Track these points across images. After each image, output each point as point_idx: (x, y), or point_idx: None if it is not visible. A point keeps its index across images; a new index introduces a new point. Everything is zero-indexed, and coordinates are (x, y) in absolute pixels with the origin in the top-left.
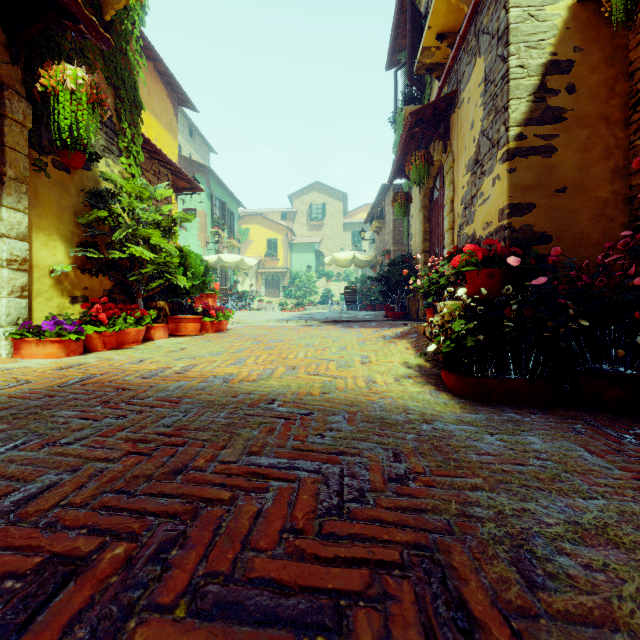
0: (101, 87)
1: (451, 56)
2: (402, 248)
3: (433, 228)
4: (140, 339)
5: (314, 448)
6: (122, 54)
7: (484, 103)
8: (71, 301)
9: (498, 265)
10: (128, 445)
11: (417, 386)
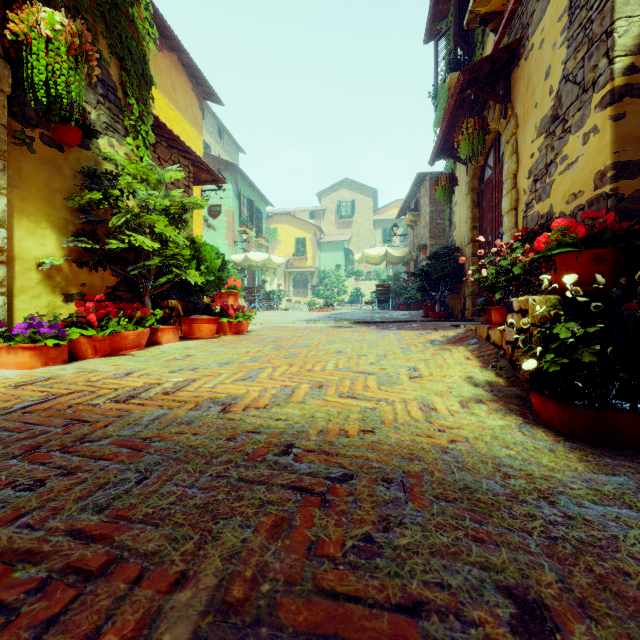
0: (85, 35)
1: None
2: (440, 242)
3: (484, 213)
4: (142, 343)
5: (359, 587)
6: (129, 21)
7: (568, 39)
8: (65, 299)
9: (609, 244)
10: None
11: (496, 416)
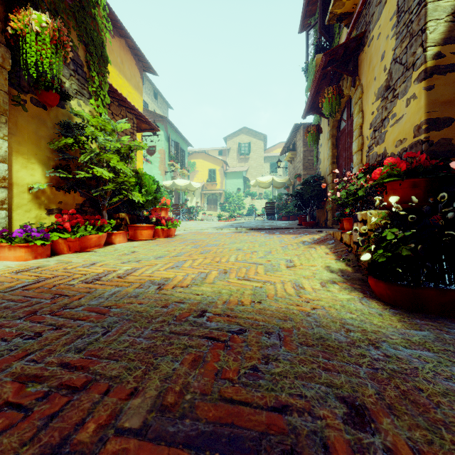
0: (63, 30)
1: (360, 2)
2: (310, 172)
3: (340, 153)
4: (101, 243)
5: (248, 397)
6: (91, 18)
7: (396, 33)
8: (47, 213)
9: (422, 175)
10: (13, 387)
11: (344, 292)
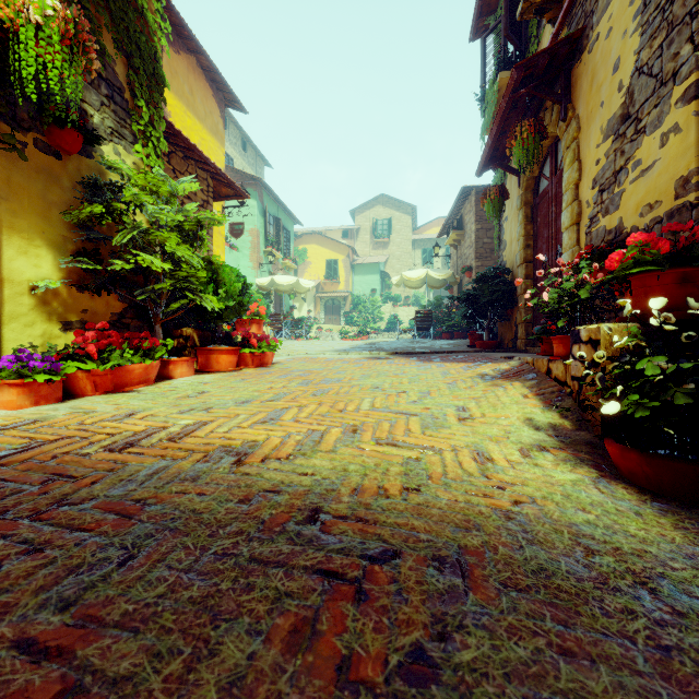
0: (82, 23)
1: None
2: (487, 263)
3: (539, 230)
4: (151, 378)
5: None
6: (137, 13)
7: (642, 24)
8: (63, 328)
9: (698, 261)
10: None
11: (565, 468)
